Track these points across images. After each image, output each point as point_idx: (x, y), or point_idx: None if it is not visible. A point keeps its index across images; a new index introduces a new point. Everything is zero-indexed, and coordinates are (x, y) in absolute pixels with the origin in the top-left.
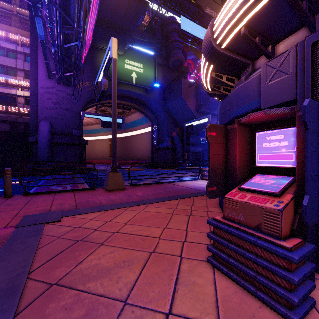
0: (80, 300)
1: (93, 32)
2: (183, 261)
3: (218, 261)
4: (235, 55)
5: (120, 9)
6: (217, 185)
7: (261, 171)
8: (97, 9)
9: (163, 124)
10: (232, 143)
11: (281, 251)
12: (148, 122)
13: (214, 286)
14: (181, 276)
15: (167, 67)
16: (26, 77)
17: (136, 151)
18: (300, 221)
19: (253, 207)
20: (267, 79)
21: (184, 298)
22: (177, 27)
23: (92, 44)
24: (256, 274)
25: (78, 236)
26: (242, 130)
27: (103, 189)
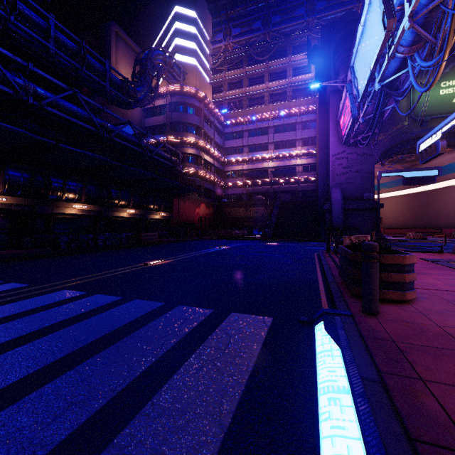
0: None
1: None
2: None
3: None
4: None
5: None
6: None
7: None
8: None
9: None
10: None
11: None
12: None
13: None
14: None
15: None
16: (302, 145)
17: (453, 213)
18: None
19: None
20: None
21: None
22: None
23: None
24: None
25: None
26: None
27: (453, 254)
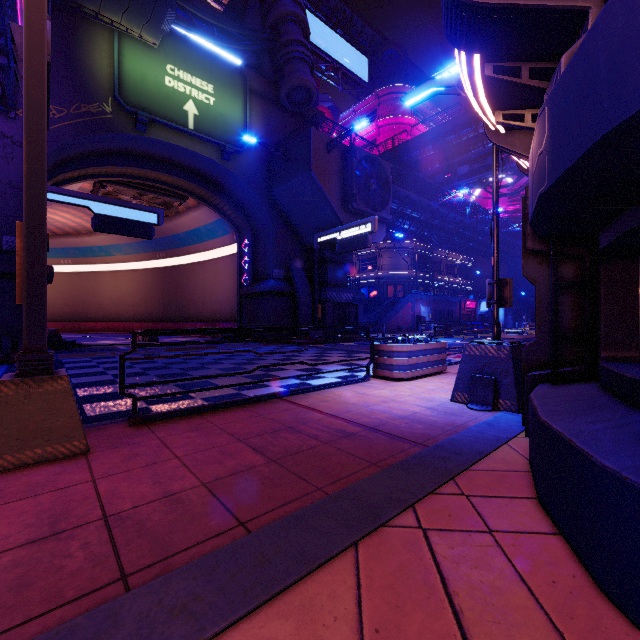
0: None
1: None
2: None
3: None
4: None
5: None
6: None
7: None
8: None
9: (265, 237)
10: None
11: None
12: (230, 232)
13: None
14: None
15: (276, 103)
16: None
17: (203, 300)
18: None
19: None
20: None
21: None
22: (298, 10)
23: None
24: None
25: None
26: None
27: None
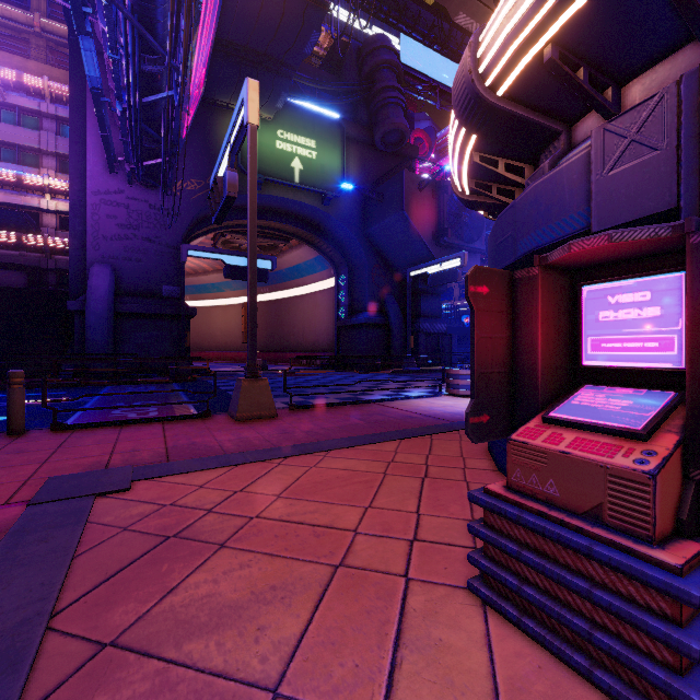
0: (168, 687)
1: (207, 69)
2: (411, 589)
3: (495, 591)
4: (527, 112)
5: (266, 17)
6: (490, 410)
7: (596, 377)
8: (216, 18)
9: (361, 272)
10: (525, 311)
11: (656, 576)
12: (328, 268)
13: (488, 653)
14: (408, 626)
15: (371, 146)
16: (60, 170)
17: (303, 331)
18: (697, 499)
19: (583, 465)
20: (607, 162)
21: (417, 684)
22: (392, 57)
23: (205, 95)
24: (591, 628)
25: (168, 526)
26: (551, 281)
27: (228, 417)
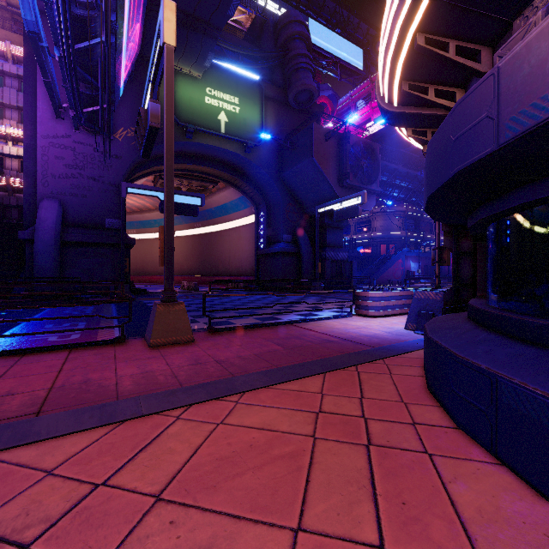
0: None
1: (142, 26)
2: None
3: None
4: None
5: None
6: None
7: None
8: None
9: (277, 209)
10: None
11: None
12: (249, 206)
13: None
14: None
15: (285, 104)
16: (22, 121)
17: (229, 259)
18: None
19: None
20: None
21: None
22: (302, 30)
23: (142, 54)
24: None
25: None
26: None
27: (143, 342)
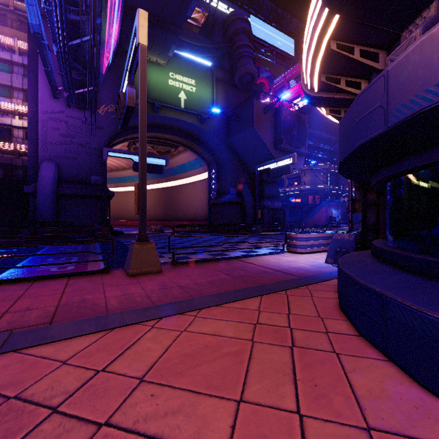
0: None
1: (119, 26)
2: None
3: None
4: None
5: None
6: None
7: None
8: None
9: (225, 168)
10: None
11: None
12: (203, 165)
13: None
14: None
15: (231, 84)
16: (26, 100)
17: (187, 207)
18: None
19: None
20: None
21: None
22: (245, 25)
23: (119, 47)
24: None
25: None
26: None
27: (123, 272)
